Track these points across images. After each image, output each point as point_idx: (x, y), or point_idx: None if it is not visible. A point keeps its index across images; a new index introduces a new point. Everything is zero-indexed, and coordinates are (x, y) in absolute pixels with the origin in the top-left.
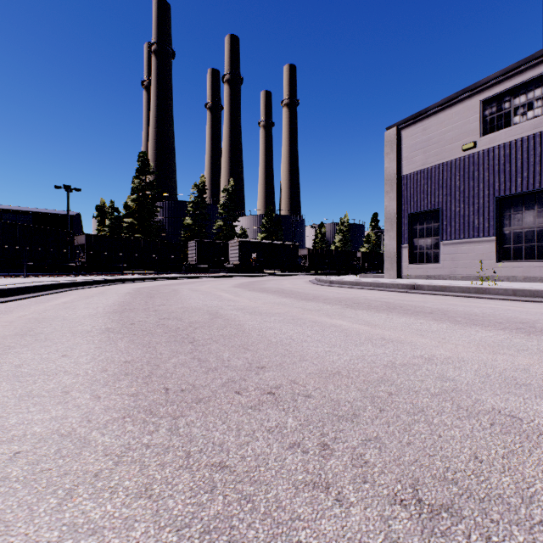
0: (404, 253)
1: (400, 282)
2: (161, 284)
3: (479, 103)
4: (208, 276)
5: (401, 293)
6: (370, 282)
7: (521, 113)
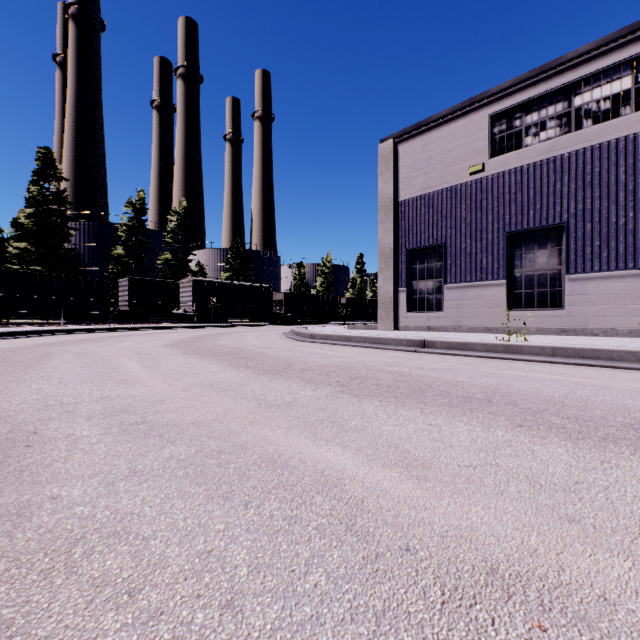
0: (401, 298)
1: (404, 337)
2: (43, 343)
3: (488, 118)
4: (143, 327)
5: (409, 354)
6: (364, 337)
7: (533, 133)
